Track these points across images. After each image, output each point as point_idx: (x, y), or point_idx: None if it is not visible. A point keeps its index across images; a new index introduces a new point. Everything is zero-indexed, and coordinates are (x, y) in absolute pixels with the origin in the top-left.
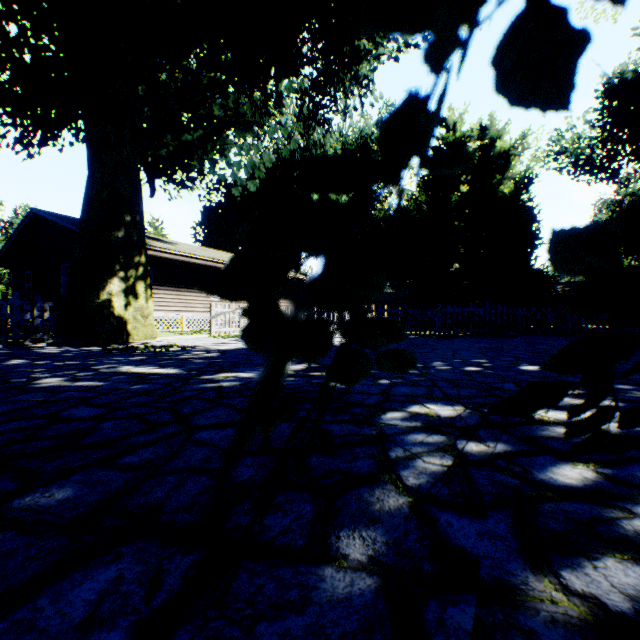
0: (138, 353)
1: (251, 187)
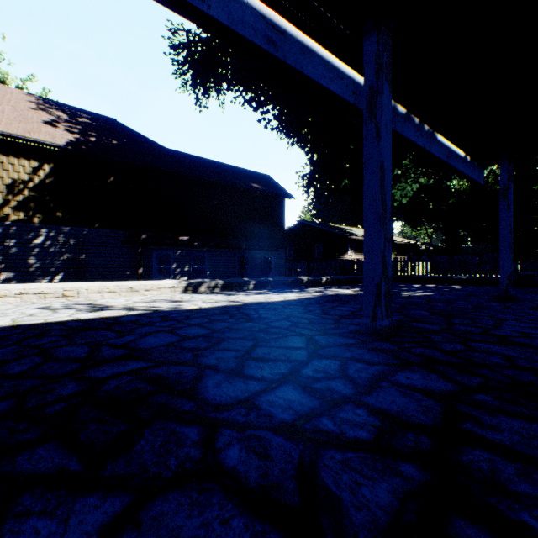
0: None
1: (403, 201)
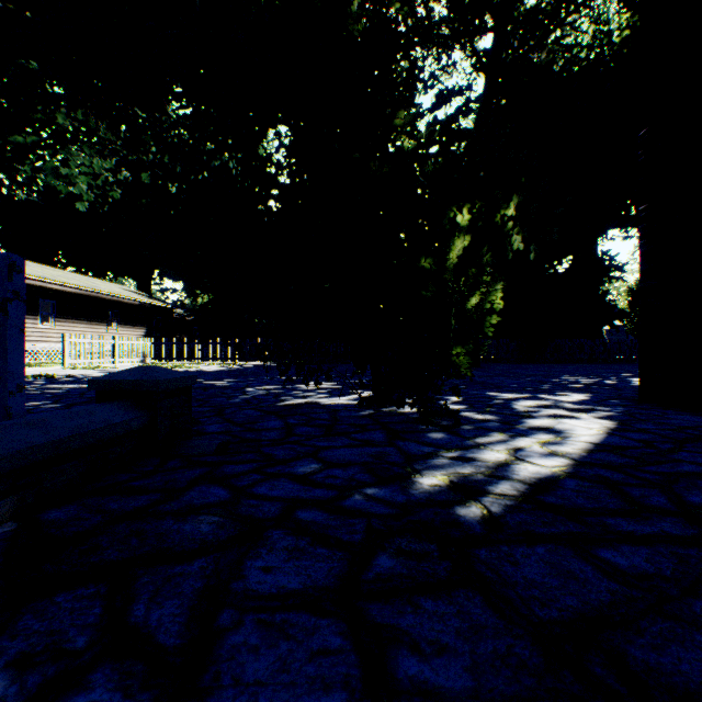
0: (29, 380)
1: None
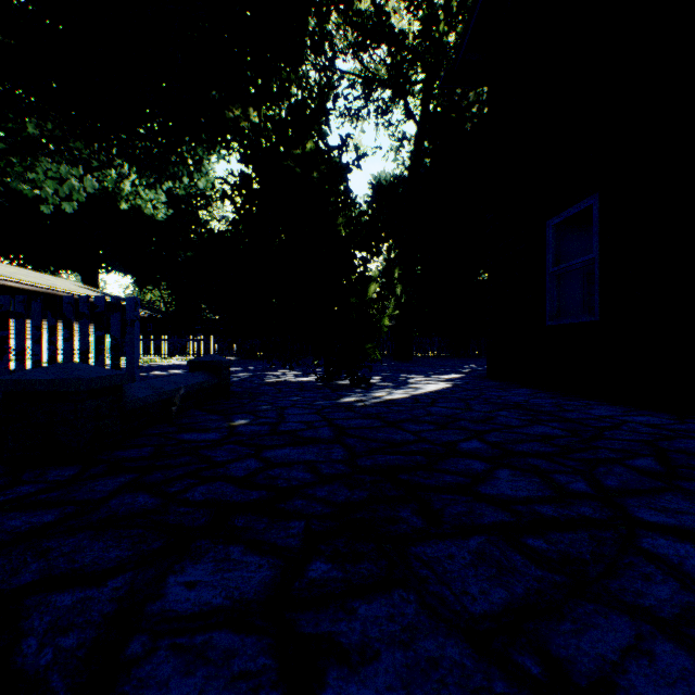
0: None
1: (67, 208)
